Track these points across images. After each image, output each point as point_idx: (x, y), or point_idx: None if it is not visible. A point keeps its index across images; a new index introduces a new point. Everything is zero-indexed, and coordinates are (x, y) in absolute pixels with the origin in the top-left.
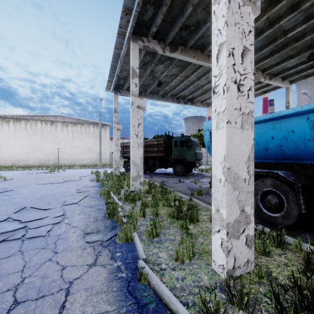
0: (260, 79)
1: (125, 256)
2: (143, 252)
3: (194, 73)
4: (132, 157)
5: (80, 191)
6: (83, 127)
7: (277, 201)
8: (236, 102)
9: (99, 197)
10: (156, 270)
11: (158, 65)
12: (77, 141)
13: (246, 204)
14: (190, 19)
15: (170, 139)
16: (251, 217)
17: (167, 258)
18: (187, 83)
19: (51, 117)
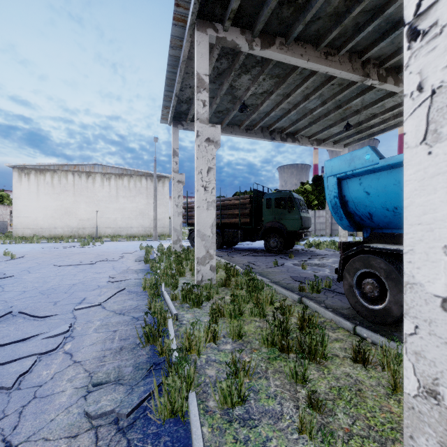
0: None
1: None
2: None
3: (300, 88)
4: (197, 225)
5: (114, 279)
6: (131, 181)
7: None
8: None
9: (142, 292)
10: None
11: (241, 75)
12: (124, 200)
13: None
14: None
15: (260, 195)
16: None
17: None
18: (286, 106)
19: (87, 166)
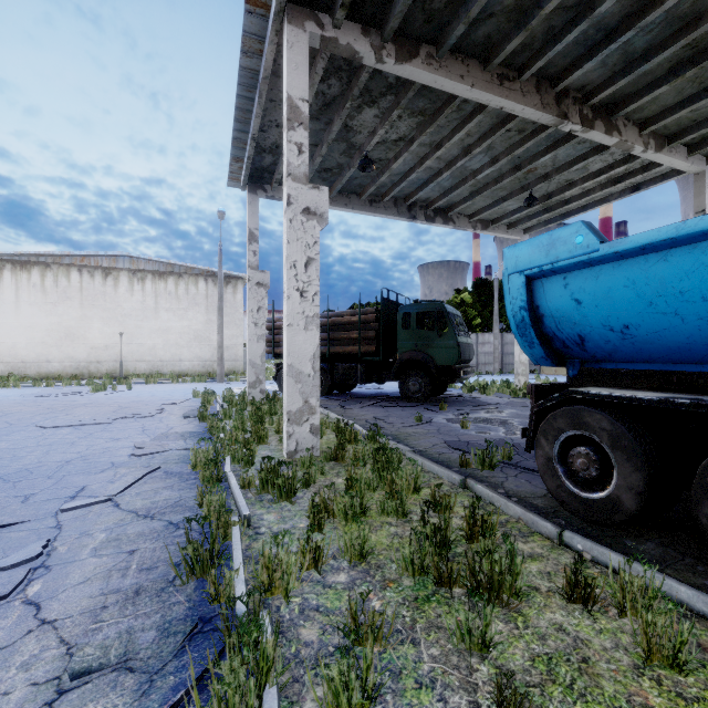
0: (633, 147)
1: None
2: None
3: (457, 134)
4: (288, 356)
5: (143, 451)
6: (180, 284)
7: None
8: None
9: (190, 474)
10: None
11: (363, 108)
12: (167, 315)
13: None
14: None
15: (393, 308)
16: None
17: None
18: (435, 164)
19: (105, 258)
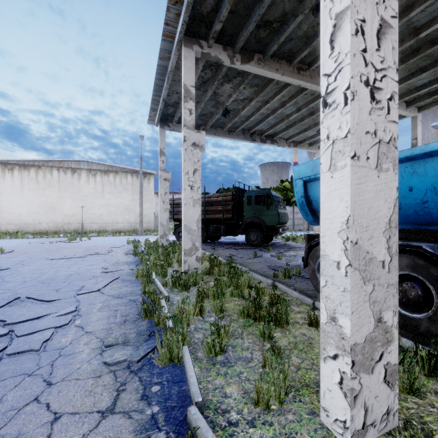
0: None
1: (166, 393)
2: (198, 389)
3: (277, 97)
4: (184, 220)
5: (108, 270)
6: (117, 177)
7: (421, 294)
8: (369, 120)
9: (135, 280)
10: (220, 425)
11: (224, 83)
12: (109, 196)
13: (385, 308)
14: (272, 11)
15: (242, 193)
16: (393, 331)
17: (239, 399)
18: (265, 111)
19: (73, 162)
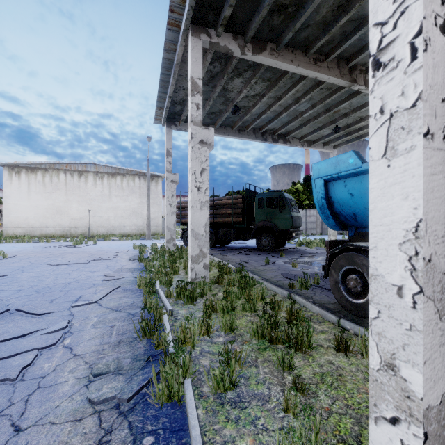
0: None
1: None
2: None
3: (290, 92)
4: (191, 224)
5: (109, 277)
6: (124, 180)
7: None
8: None
9: (137, 290)
10: None
11: (234, 78)
12: (116, 199)
13: None
14: None
15: (252, 195)
16: None
17: None
18: (278, 108)
19: (79, 165)
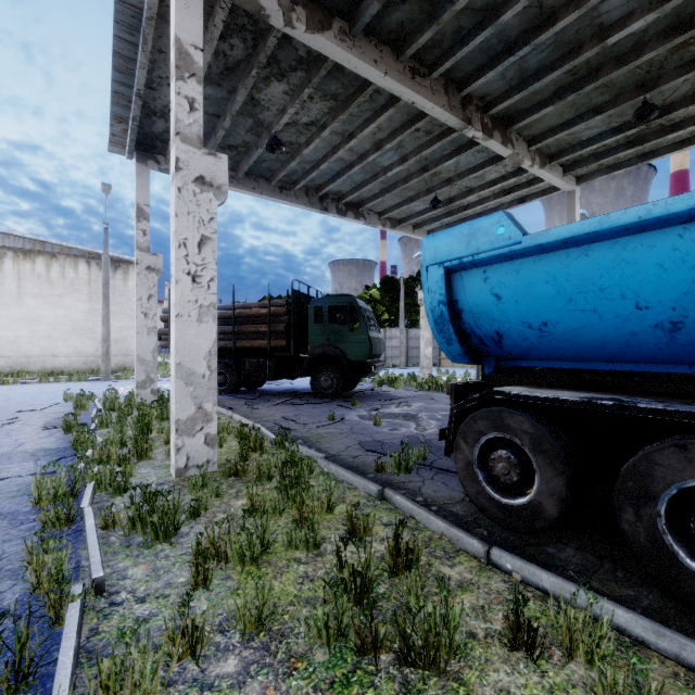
0: (523, 161)
1: None
2: None
3: (369, 126)
4: (176, 353)
5: None
6: (54, 266)
7: None
8: None
9: (30, 513)
10: None
11: (271, 80)
12: (36, 302)
13: None
14: None
15: (304, 301)
16: None
17: None
18: (347, 156)
19: None
